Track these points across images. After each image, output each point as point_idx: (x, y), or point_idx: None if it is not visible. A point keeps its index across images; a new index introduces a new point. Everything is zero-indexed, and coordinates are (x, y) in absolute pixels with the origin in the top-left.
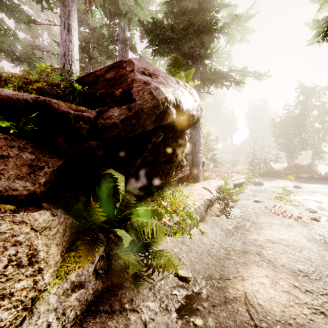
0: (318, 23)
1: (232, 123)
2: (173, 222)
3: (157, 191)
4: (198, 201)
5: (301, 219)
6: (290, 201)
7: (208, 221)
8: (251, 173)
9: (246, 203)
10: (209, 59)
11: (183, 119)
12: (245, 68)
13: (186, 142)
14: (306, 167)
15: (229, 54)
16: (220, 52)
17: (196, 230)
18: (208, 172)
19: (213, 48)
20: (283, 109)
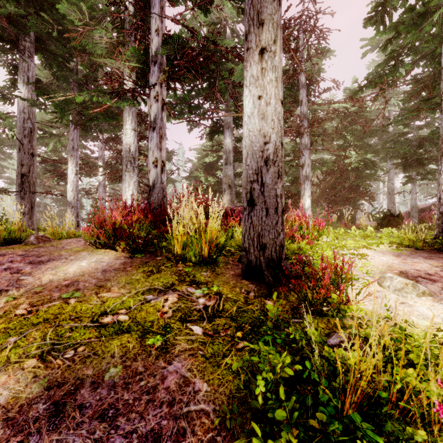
0: None
1: None
2: None
3: None
4: None
5: None
6: None
7: None
8: None
9: None
10: None
11: None
12: None
13: None
14: None
15: None
16: None
17: None
18: None
19: None
20: None
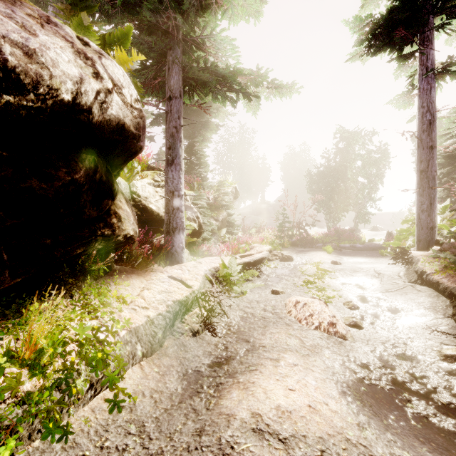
0: (361, 24)
1: (264, 173)
2: (13, 399)
3: (31, 299)
4: (152, 308)
5: (335, 329)
6: (323, 289)
7: (168, 350)
8: (281, 243)
9: (257, 297)
10: (203, 49)
11: (28, 106)
12: (257, 70)
13: (115, 184)
14: (349, 232)
15: (234, 45)
16: (218, 38)
17: (114, 391)
18: (208, 244)
19: (206, 28)
20: (323, 157)
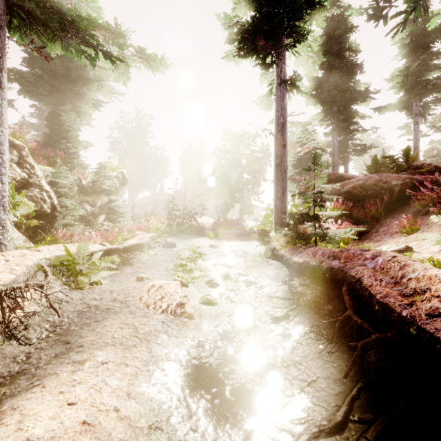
0: (231, 23)
1: (163, 164)
2: None
3: None
4: None
5: (183, 309)
6: (191, 270)
7: None
8: (169, 231)
9: (115, 286)
10: None
11: None
12: (116, 27)
13: None
14: (235, 222)
15: None
16: None
17: None
18: (64, 230)
19: None
20: (214, 153)
